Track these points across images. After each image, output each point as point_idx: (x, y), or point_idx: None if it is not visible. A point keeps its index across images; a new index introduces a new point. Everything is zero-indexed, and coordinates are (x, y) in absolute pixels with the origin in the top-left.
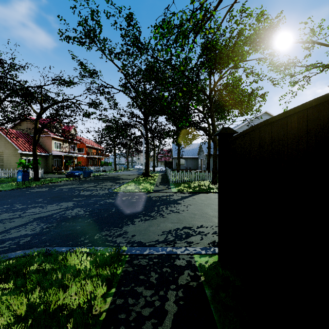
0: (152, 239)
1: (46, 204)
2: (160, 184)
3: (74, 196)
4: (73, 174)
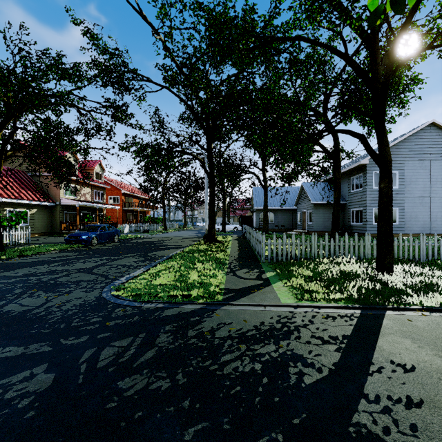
0: None
1: None
2: (239, 264)
3: None
4: (78, 238)
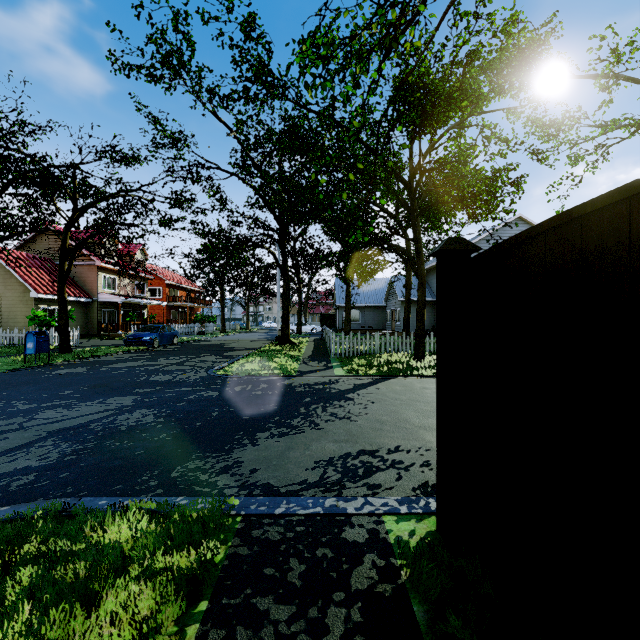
0: (294, 478)
1: (79, 401)
2: (311, 359)
3: (138, 383)
4: (139, 339)
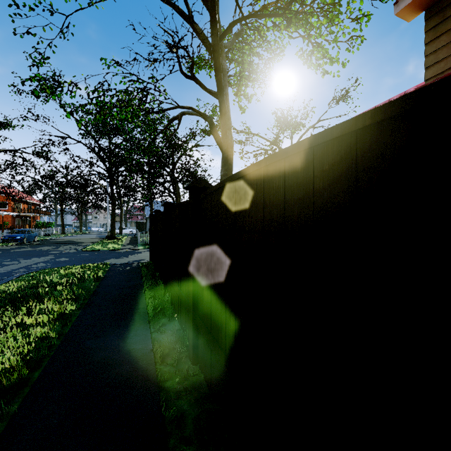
0: (122, 262)
1: (28, 258)
2: (128, 244)
3: (46, 254)
4: (14, 238)
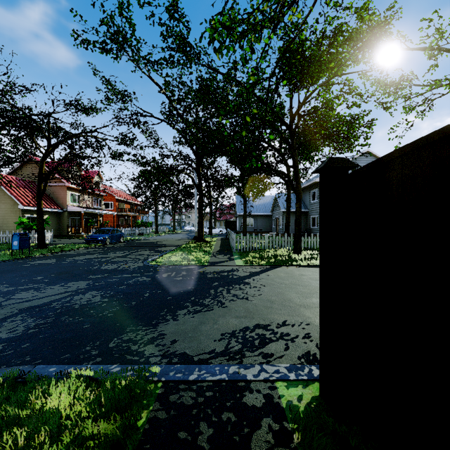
0: (205, 348)
1: (46, 284)
2: (219, 253)
3: (92, 271)
4: (96, 239)
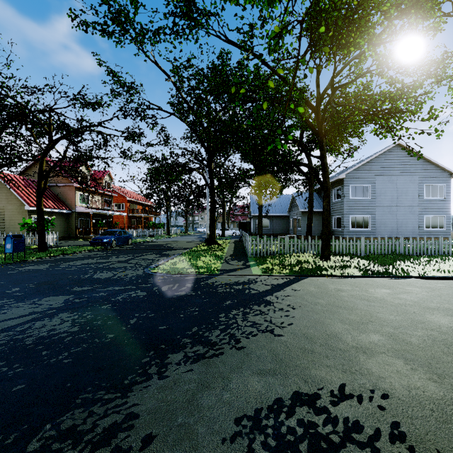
0: None
1: (15, 300)
2: (232, 258)
3: (80, 281)
4: (101, 241)
